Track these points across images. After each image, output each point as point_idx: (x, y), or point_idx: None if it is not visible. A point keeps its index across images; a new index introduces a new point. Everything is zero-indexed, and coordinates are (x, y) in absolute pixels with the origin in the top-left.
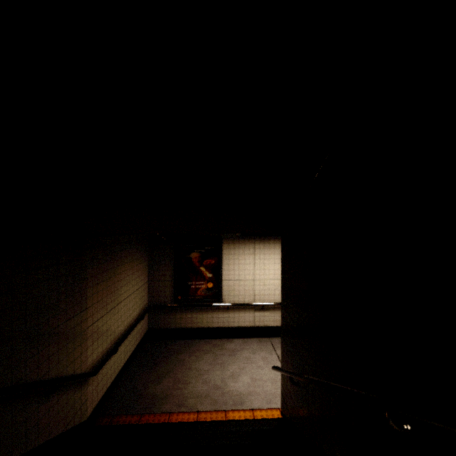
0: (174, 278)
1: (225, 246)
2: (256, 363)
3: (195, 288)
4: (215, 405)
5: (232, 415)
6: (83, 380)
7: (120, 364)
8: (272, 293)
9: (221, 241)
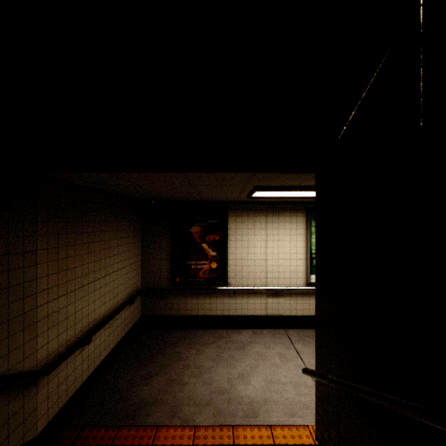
0: (172, 257)
1: (231, 219)
2: (270, 359)
3: (196, 269)
4: (219, 417)
5: (243, 433)
6: (28, 382)
7: (99, 357)
8: (288, 276)
9: (227, 213)
